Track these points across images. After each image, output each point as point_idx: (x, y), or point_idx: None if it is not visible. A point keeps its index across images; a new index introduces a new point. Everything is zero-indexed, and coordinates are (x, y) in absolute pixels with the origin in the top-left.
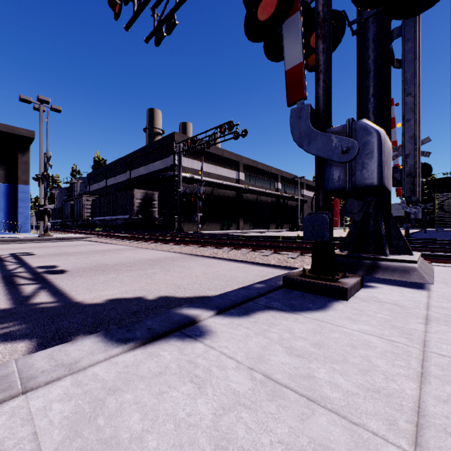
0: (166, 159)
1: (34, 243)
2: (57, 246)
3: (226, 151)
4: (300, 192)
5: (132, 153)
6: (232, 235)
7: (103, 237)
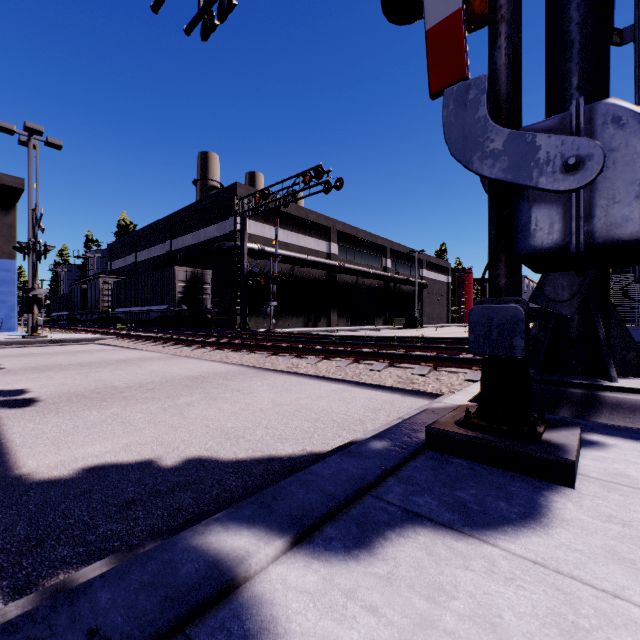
0: (224, 223)
1: (15, 348)
2: (48, 353)
3: (312, 213)
4: (418, 273)
5: (174, 213)
6: (321, 335)
7: (124, 338)
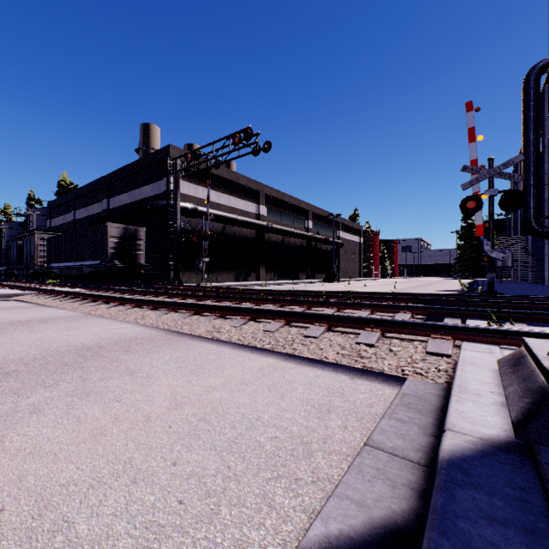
0: (158, 183)
1: None
2: None
3: (243, 177)
4: (335, 234)
5: (111, 174)
6: (250, 290)
7: (44, 294)
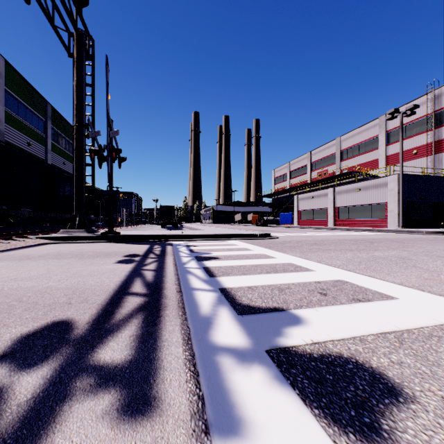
0: None
1: None
2: None
3: None
4: None
5: None
6: None
7: None
